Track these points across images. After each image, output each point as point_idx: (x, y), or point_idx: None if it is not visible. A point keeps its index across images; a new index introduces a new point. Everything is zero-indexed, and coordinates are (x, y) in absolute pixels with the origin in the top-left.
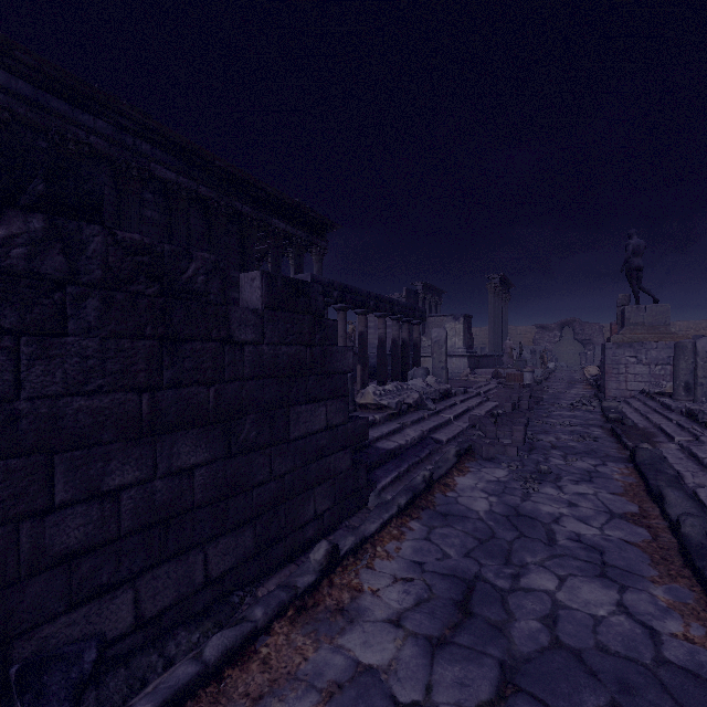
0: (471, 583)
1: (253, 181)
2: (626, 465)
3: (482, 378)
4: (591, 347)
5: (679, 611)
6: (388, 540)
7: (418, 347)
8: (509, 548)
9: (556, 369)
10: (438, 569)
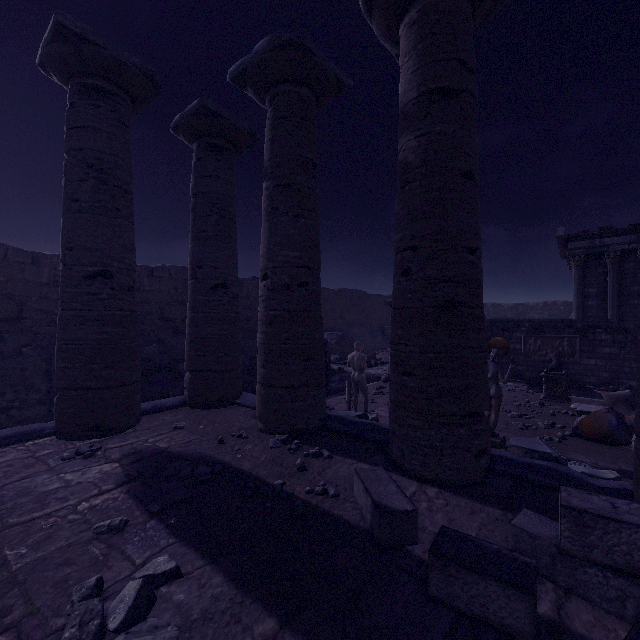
0: None
1: None
2: None
3: None
4: None
5: None
6: None
7: None
8: None
9: None
10: None
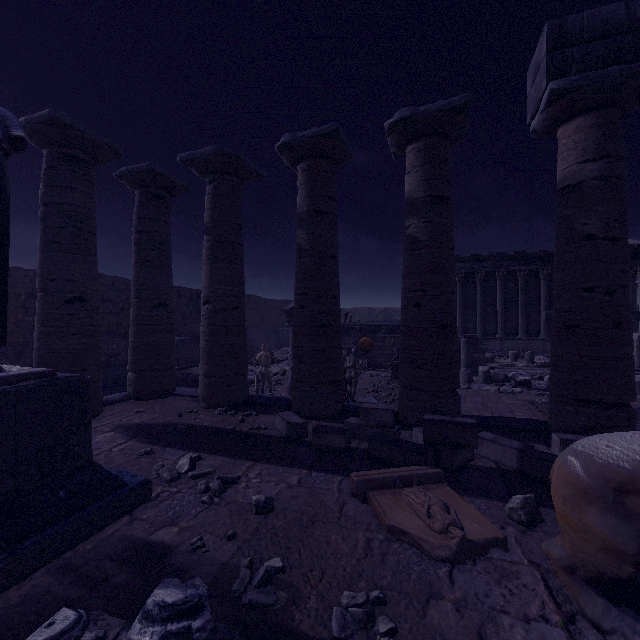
0: None
1: None
2: None
3: None
4: None
5: None
6: None
7: None
8: None
9: None
10: None
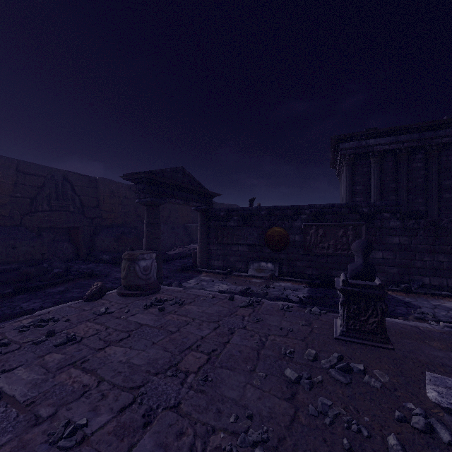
0: None
1: None
2: None
3: None
4: None
5: None
6: None
7: None
8: None
9: None
10: None
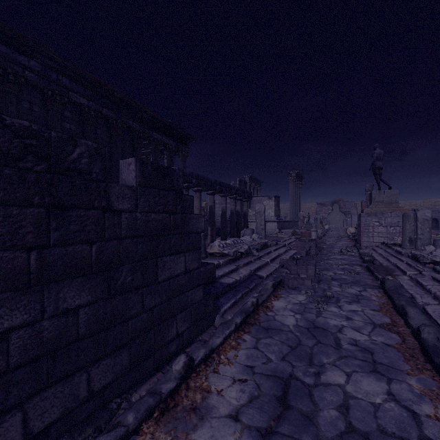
0: (287, 381)
1: (140, 107)
2: (379, 290)
3: (286, 235)
4: (350, 216)
5: (429, 396)
6: (228, 350)
7: (246, 216)
8: (311, 352)
9: (329, 229)
10: (264, 371)
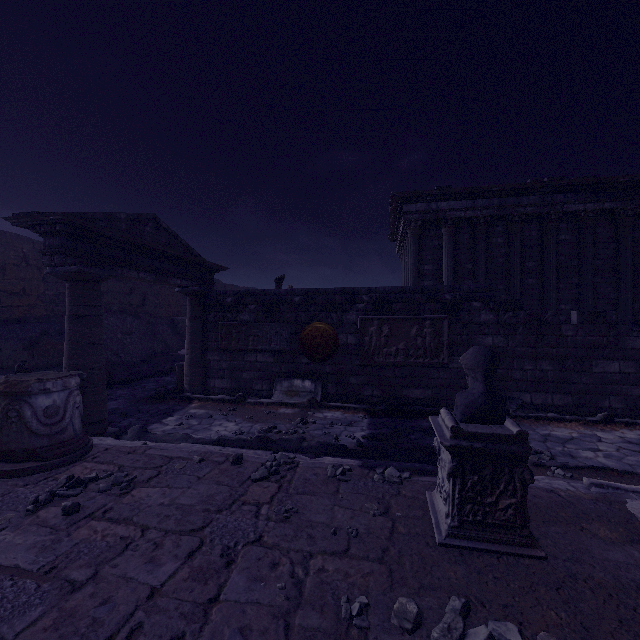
0: None
1: None
2: None
3: None
4: None
5: None
6: None
7: None
8: None
9: None
10: None
